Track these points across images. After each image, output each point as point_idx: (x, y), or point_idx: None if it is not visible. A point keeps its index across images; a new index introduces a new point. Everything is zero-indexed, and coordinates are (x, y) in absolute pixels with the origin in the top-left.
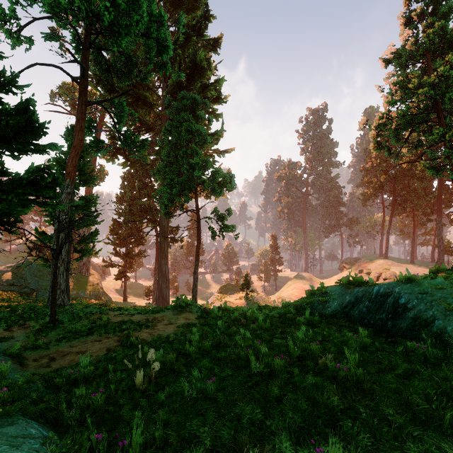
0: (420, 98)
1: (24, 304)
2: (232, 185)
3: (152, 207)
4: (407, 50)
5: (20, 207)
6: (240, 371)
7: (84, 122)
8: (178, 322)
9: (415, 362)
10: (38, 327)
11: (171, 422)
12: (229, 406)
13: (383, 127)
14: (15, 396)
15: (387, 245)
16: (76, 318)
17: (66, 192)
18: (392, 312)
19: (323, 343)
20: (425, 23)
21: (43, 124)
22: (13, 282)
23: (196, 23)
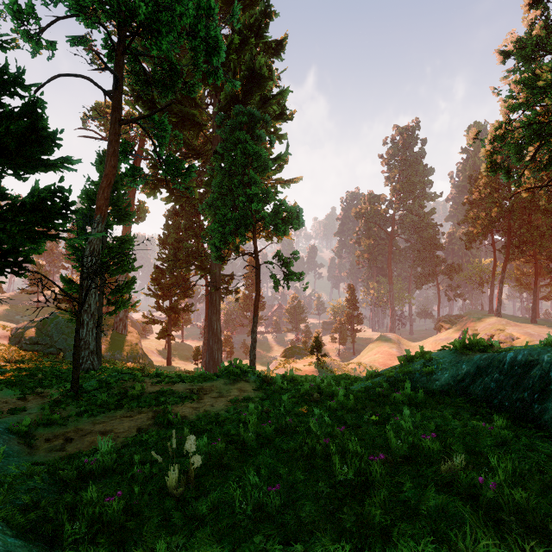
0: None
1: (47, 366)
2: (299, 222)
3: (201, 251)
4: (534, 37)
5: (31, 244)
6: (317, 473)
7: (118, 145)
8: (231, 394)
9: None
10: (56, 396)
11: None
12: (303, 536)
13: (501, 140)
14: (1, 497)
15: (500, 299)
16: (103, 386)
17: (96, 230)
18: (540, 390)
19: (437, 434)
20: None
21: (55, 134)
22: (37, 340)
23: (254, 22)
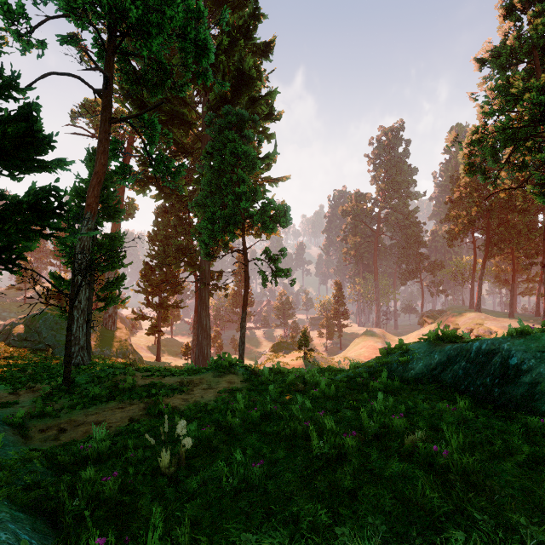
0: (525, 106)
1: (37, 362)
2: (287, 220)
3: (190, 248)
4: (508, 47)
5: (24, 241)
6: (297, 451)
7: (108, 144)
8: (220, 386)
9: (541, 445)
10: (49, 390)
11: (203, 522)
12: (282, 501)
13: (478, 144)
14: (4, 478)
15: (479, 295)
16: (95, 379)
17: (86, 227)
18: (500, 376)
19: (407, 416)
20: (531, 12)
21: (49, 136)
22: (26, 336)
23: (243, 24)
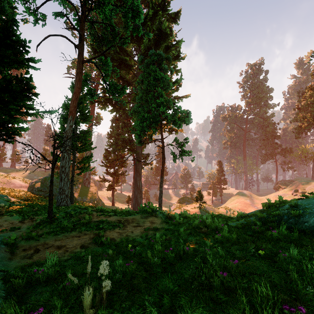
0: None
1: (43, 203)
2: (189, 119)
3: (130, 140)
4: None
5: (16, 122)
6: (219, 312)
7: (81, 75)
8: (145, 225)
9: None
10: (38, 221)
11: None
12: None
13: None
14: None
15: None
16: (67, 215)
17: (69, 125)
18: None
19: None
20: None
21: (24, 42)
22: (41, 188)
23: (161, 2)
